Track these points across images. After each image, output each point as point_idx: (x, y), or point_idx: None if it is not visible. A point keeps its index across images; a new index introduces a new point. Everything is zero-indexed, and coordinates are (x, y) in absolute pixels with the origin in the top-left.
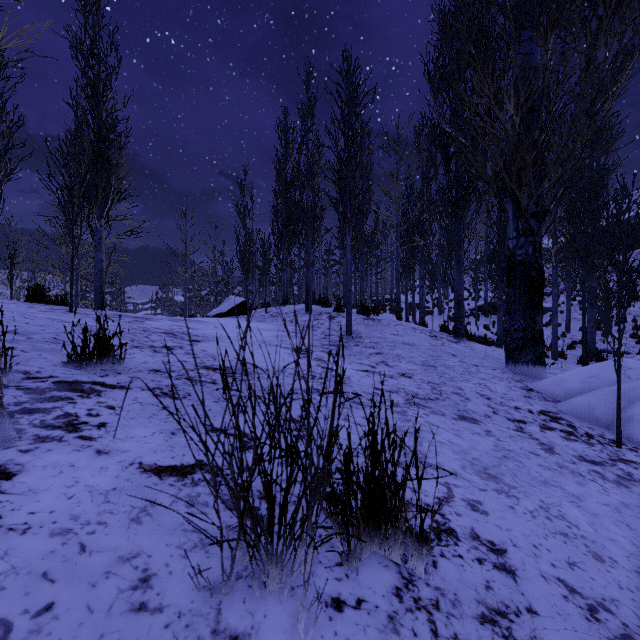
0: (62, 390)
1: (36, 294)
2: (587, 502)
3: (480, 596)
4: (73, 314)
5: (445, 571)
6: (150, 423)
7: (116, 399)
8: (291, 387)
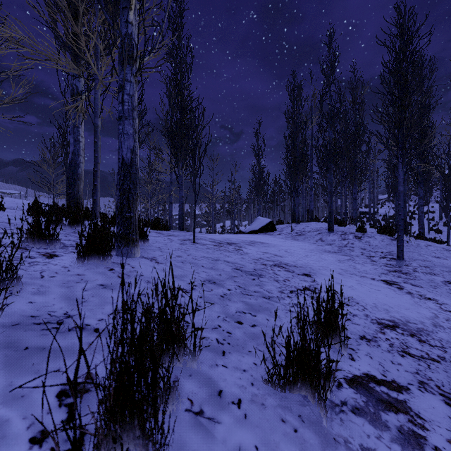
0: (380, 407)
1: (155, 224)
2: None
3: None
4: (198, 245)
5: None
6: None
7: (445, 426)
8: None
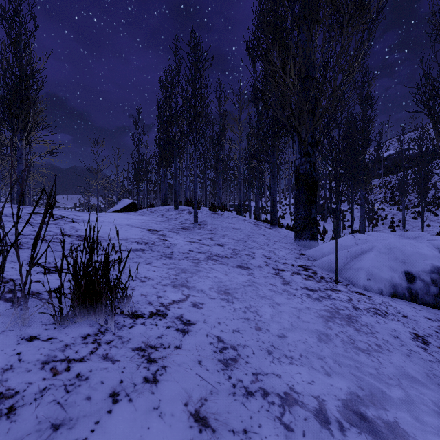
0: None
1: None
2: (282, 306)
3: (148, 340)
4: None
5: (135, 330)
6: None
7: None
8: (3, 207)
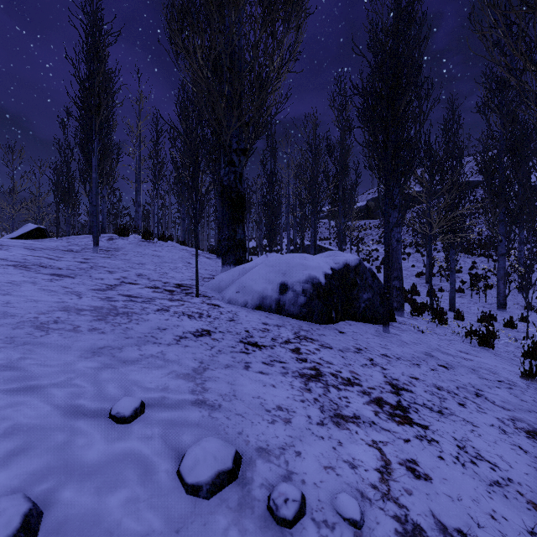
0: None
1: None
2: (8, 296)
3: None
4: None
5: None
6: None
7: None
8: None
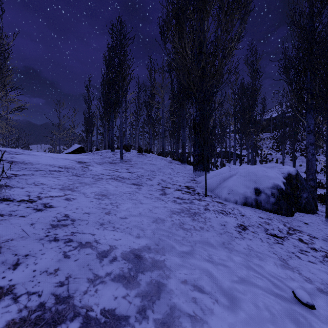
0: None
1: None
2: (144, 204)
3: (0, 211)
4: None
5: None
6: None
7: None
8: None
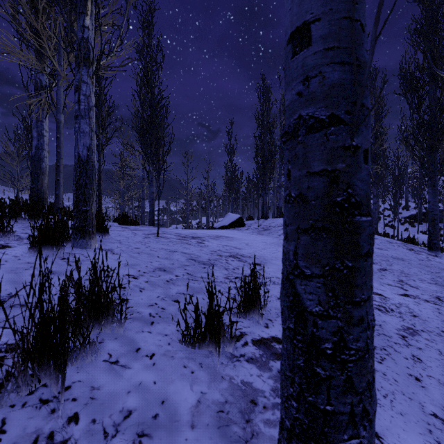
0: (272, 358)
1: (123, 219)
2: None
3: None
4: (161, 239)
5: None
6: (396, 420)
7: None
8: None
